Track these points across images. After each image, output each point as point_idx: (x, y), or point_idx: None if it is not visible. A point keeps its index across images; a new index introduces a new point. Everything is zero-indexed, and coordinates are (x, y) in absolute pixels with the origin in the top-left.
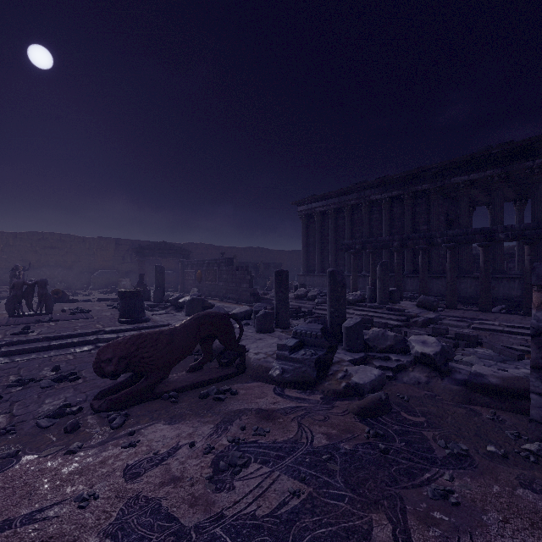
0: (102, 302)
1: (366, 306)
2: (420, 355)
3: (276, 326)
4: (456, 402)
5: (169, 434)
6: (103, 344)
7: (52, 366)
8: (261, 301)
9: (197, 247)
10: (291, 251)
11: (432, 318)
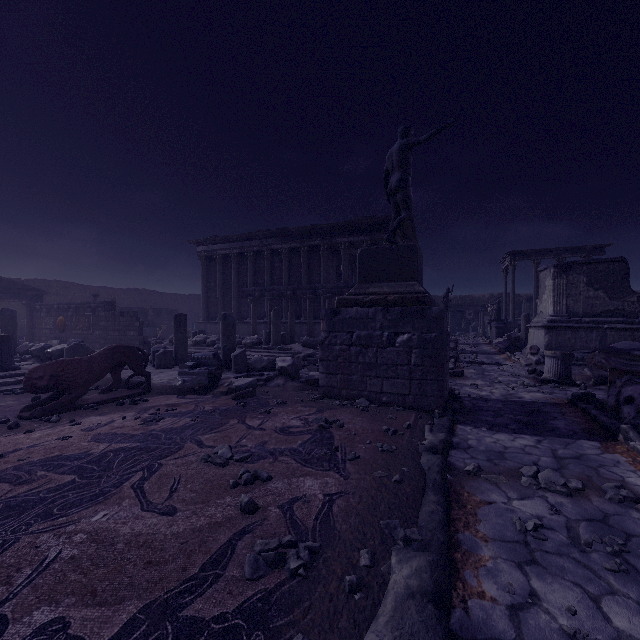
0: None
1: (262, 348)
2: (280, 368)
3: (175, 364)
4: (295, 390)
5: (103, 418)
6: None
7: None
8: None
9: (50, 286)
10: (189, 295)
11: (310, 353)
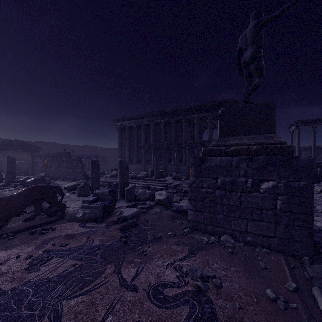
0: None
1: (148, 179)
2: (158, 200)
3: (91, 192)
4: (168, 219)
5: (3, 254)
6: None
7: None
8: (89, 179)
9: (46, 144)
10: (114, 148)
11: (177, 184)
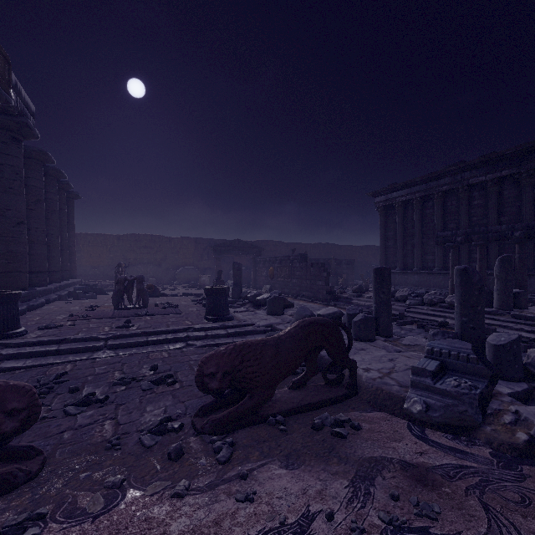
0: (187, 297)
1: None
2: None
3: (375, 333)
4: None
5: (291, 486)
6: (193, 342)
7: (150, 364)
8: (338, 300)
9: (267, 244)
10: (362, 246)
11: None
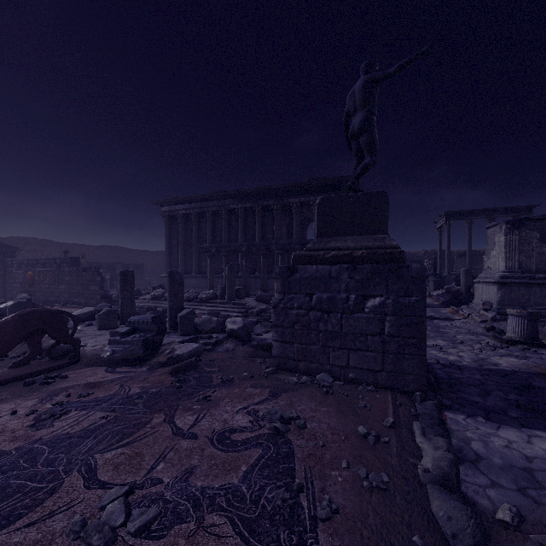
0: None
1: (217, 302)
2: (230, 331)
3: (121, 323)
4: (245, 358)
5: None
6: None
7: None
8: (114, 304)
9: (28, 243)
10: (157, 251)
11: (264, 308)
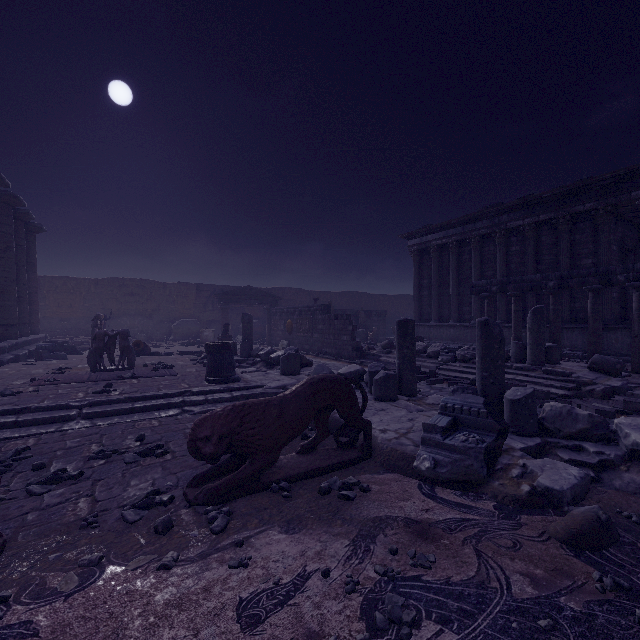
0: (185, 356)
1: (511, 367)
2: None
3: (399, 392)
4: None
5: (290, 549)
6: (190, 408)
7: (136, 434)
8: (365, 358)
9: (285, 292)
10: (396, 295)
11: (617, 386)
